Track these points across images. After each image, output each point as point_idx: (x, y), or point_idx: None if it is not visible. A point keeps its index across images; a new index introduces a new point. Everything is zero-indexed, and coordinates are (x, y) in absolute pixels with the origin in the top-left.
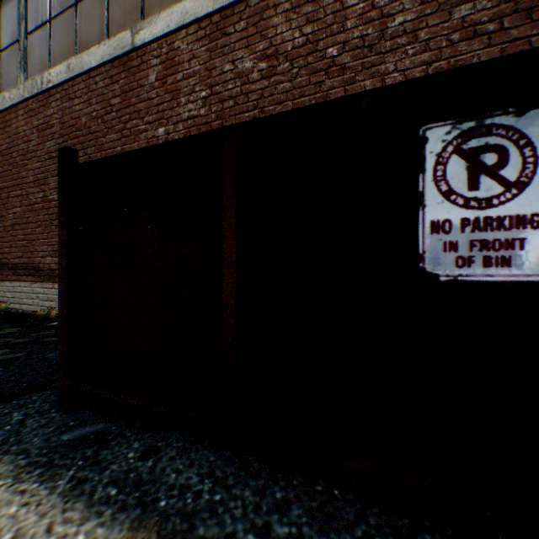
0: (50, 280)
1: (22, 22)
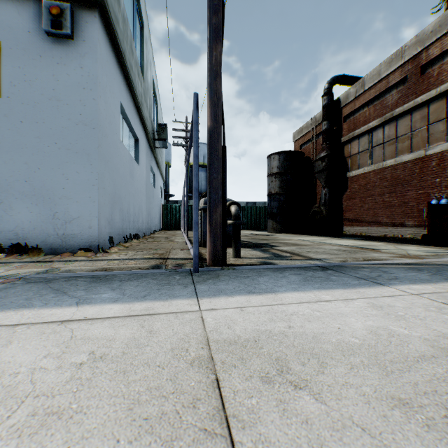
0: (384, 226)
1: (368, 143)
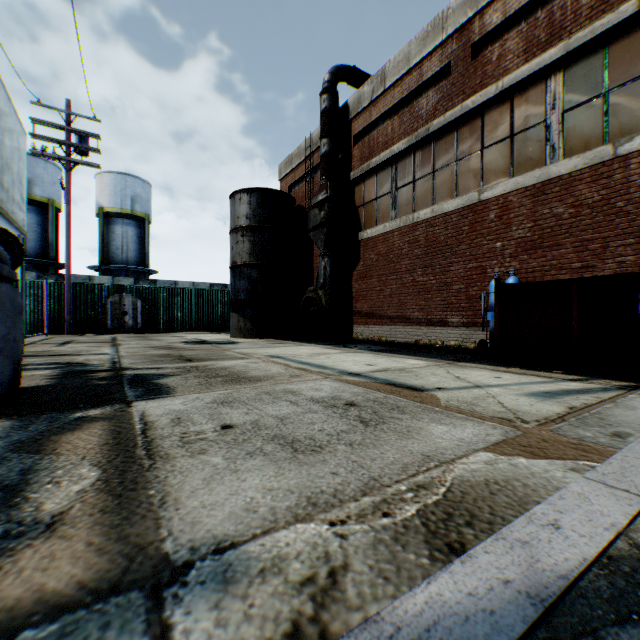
0: (416, 324)
1: (392, 181)
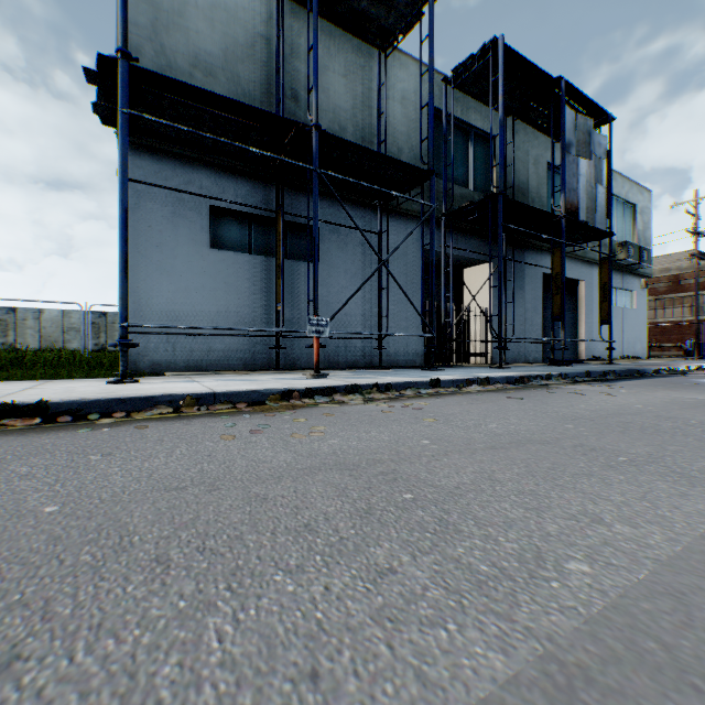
0: (655, 351)
1: None
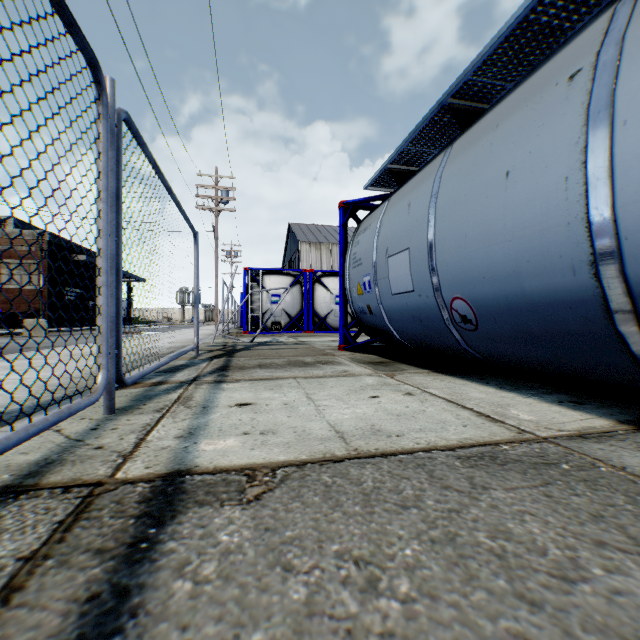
0: None
1: None
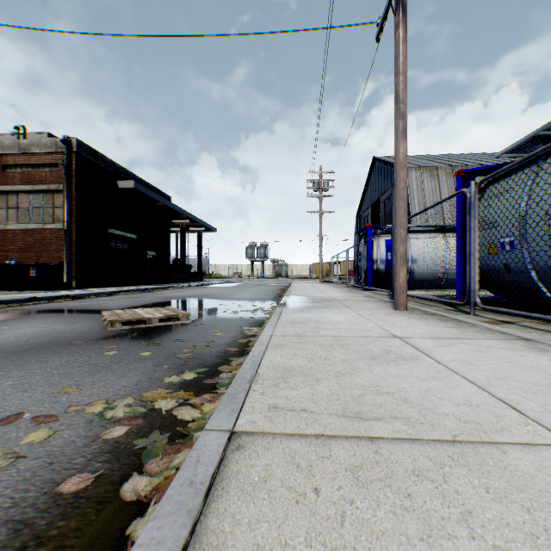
0: None
1: None
